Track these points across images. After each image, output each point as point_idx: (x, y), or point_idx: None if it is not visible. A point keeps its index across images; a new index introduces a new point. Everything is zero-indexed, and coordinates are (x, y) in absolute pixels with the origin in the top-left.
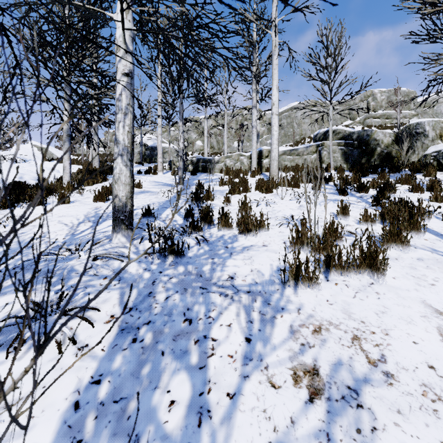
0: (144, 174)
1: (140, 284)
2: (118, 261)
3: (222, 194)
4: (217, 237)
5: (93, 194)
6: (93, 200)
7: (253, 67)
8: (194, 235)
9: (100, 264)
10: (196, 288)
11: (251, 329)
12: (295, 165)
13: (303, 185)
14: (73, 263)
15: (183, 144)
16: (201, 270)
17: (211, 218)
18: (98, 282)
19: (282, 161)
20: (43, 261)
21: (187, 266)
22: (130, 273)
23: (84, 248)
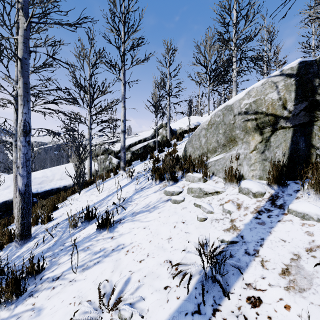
0: None
1: None
2: None
3: None
4: None
5: None
6: None
7: None
8: None
9: None
10: None
11: None
12: None
13: None
14: None
15: None
16: None
17: None
18: None
19: None
20: None
21: None
22: None
23: None
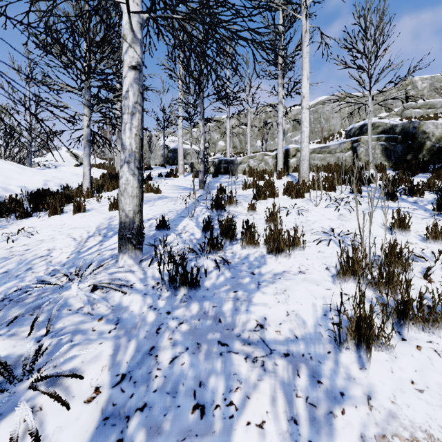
0: (165, 178)
1: (140, 332)
2: (119, 292)
3: (246, 199)
4: (241, 258)
5: (111, 200)
6: (108, 208)
7: (279, 59)
8: (213, 257)
9: (97, 297)
10: (213, 344)
11: (296, 439)
12: (327, 164)
13: (339, 188)
14: (69, 294)
15: (204, 145)
16: (221, 310)
17: (233, 232)
18: (91, 326)
19: (311, 160)
20: (37, 290)
21: (202, 303)
22: (131, 312)
23: (85, 273)
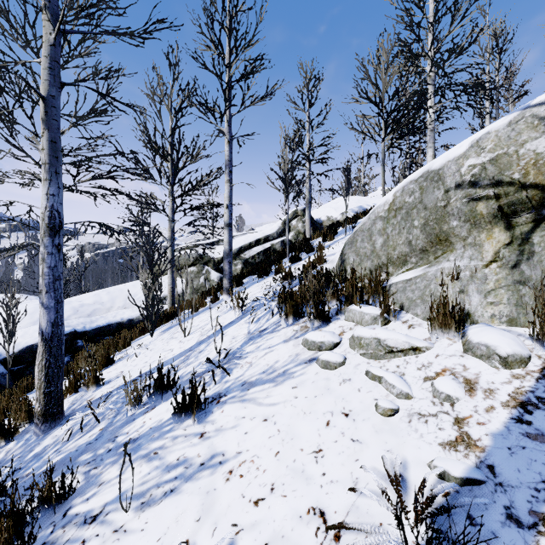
0: None
1: None
2: None
3: None
4: None
5: None
6: None
7: None
8: None
9: None
10: None
11: None
12: None
13: None
14: None
15: None
16: None
17: None
18: None
19: None
20: None
21: None
22: None
23: None
